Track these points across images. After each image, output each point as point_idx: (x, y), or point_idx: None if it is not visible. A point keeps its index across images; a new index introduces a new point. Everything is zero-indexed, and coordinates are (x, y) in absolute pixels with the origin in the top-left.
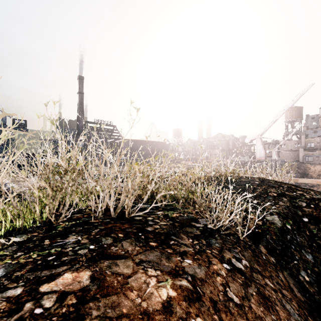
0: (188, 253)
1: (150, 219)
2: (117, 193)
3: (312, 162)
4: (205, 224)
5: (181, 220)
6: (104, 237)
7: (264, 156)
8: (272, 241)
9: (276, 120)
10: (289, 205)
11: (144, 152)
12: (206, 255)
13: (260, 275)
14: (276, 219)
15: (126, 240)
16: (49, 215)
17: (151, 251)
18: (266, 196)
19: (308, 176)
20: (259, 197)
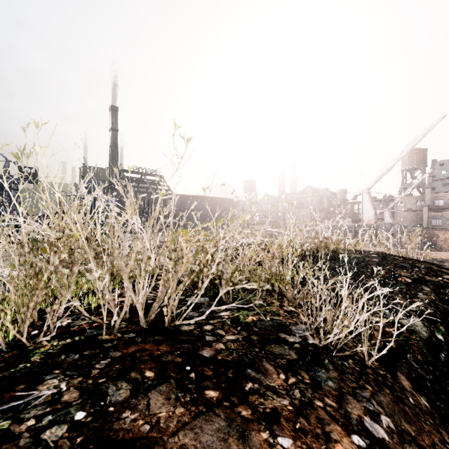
0: (282, 415)
1: (209, 329)
2: (153, 282)
3: (441, 227)
4: (304, 336)
5: (262, 330)
6: (114, 384)
7: (373, 218)
8: (416, 364)
9: (391, 166)
10: (435, 299)
11: (202, 212)
12: (317, 415)
13: (416, 447)
14: (418, 324)
15: (159, 387)
16: (15, 332)
17: (207, 417)
18: (395, 283)
19: (435, 247)
20: (382, 284)
